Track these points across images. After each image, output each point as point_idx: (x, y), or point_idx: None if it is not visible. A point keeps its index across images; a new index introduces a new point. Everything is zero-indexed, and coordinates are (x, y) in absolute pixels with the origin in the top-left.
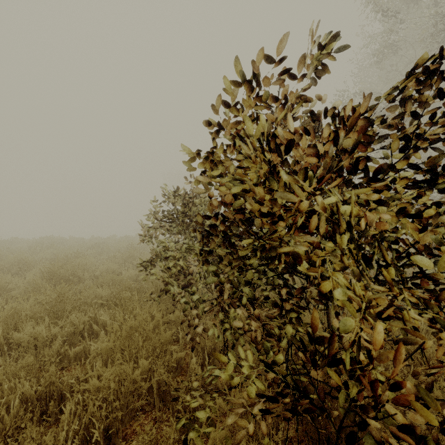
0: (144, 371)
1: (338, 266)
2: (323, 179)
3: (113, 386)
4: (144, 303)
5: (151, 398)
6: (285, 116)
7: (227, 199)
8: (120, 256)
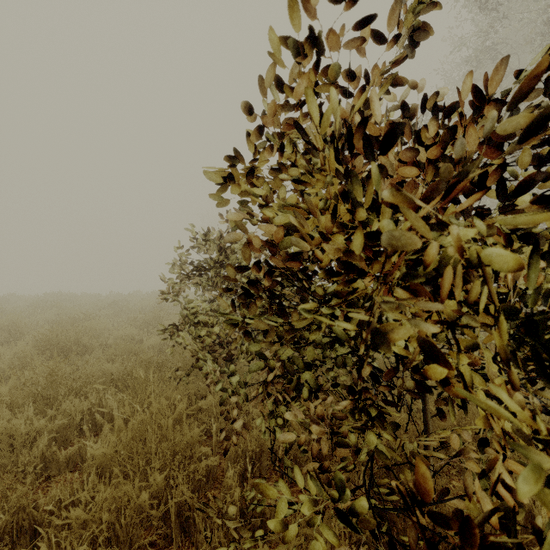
0: (156, 491)
1: (464, 348)
2: (452, 191)
3: (107, 519)
4: (167, 384)
5: (168, 527)
6: (367, 106)
7: (275, 236)
8: (142, 319)
